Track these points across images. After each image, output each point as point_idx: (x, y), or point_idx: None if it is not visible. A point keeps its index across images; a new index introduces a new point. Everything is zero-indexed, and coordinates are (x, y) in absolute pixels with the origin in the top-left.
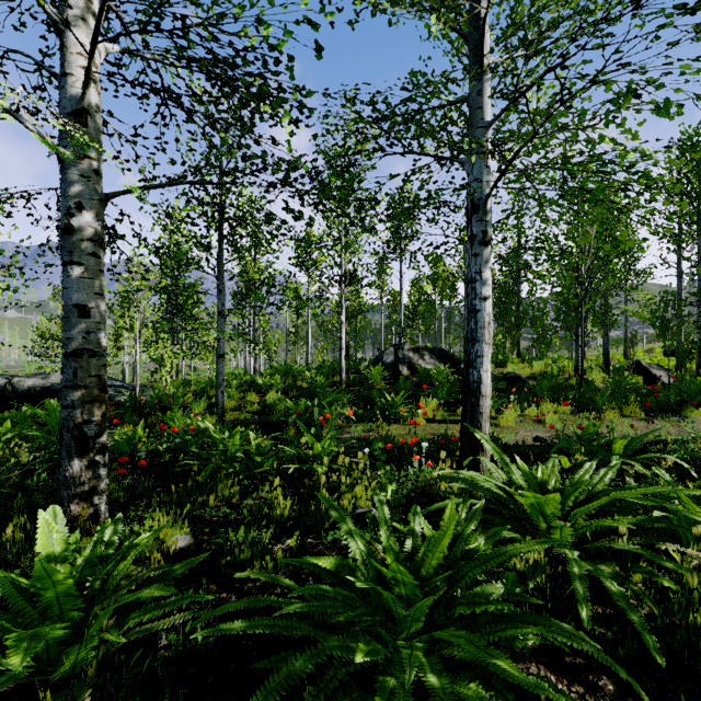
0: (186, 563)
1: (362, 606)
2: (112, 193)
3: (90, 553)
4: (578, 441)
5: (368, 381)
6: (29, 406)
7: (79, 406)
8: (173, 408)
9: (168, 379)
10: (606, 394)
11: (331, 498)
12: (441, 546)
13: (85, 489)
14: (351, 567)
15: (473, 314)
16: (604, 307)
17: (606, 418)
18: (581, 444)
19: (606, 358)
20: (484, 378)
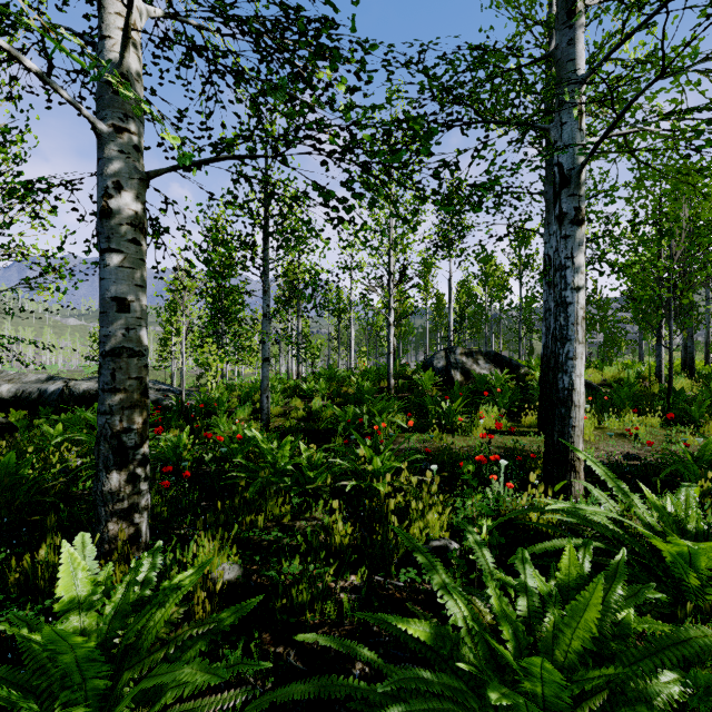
0: (236, 610)
1: (481, 709)
2: (153, 171)
3: (121, 598)
4: (698, 464)
5: (418, 387)
6: (78, 410)
7: (117, 413)
8: (218, 412)
9: (213, 383)
10: (704, 405)
11: (399, 526)
12: (585, 620)
13: (125, 505)
14: (452, 640)
15: (563, 308)
16: (687, 305)
17: (706, 434)
18: (698, 466)
19: (690, 364)
20: (577, 384)
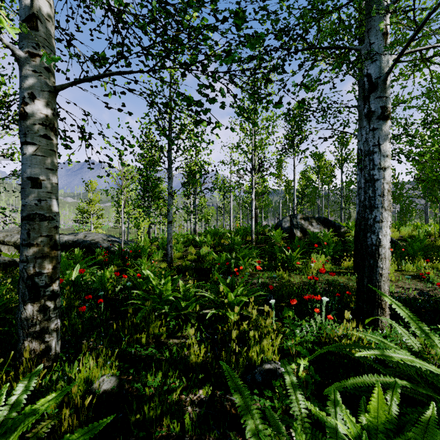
0: (86, 431)
1: None
2: (59, 85)
3: None
4: None
5: (271, 240)
6: None
7: (32, 261)
8: (143, 255)
9: (142, 237)
10: None
11: (240, 350)
12: None
13: (37, 328)
14: None
15: (371, 184)
16: None
17: None
18: None
19: None
20: (383, 241)
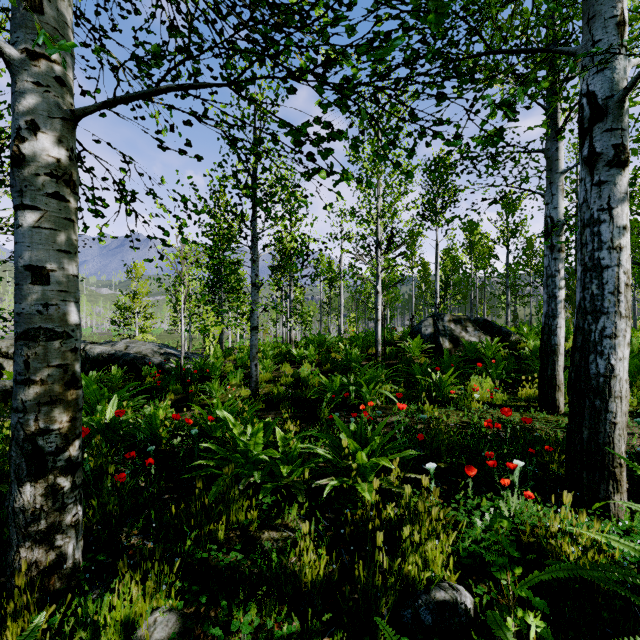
0: None
1: None
2: (79, 108)
3: None
4: None
5: (405, 354)
6: None
7: (32, 410)
8: (213, 377)
9: (211, 348)
10: None
11: (389, 560)
12: None
13: (42, 525)
14: None
15: (596, 273)
16: None
17: None
18: None
19: None
20: (617, 369)
